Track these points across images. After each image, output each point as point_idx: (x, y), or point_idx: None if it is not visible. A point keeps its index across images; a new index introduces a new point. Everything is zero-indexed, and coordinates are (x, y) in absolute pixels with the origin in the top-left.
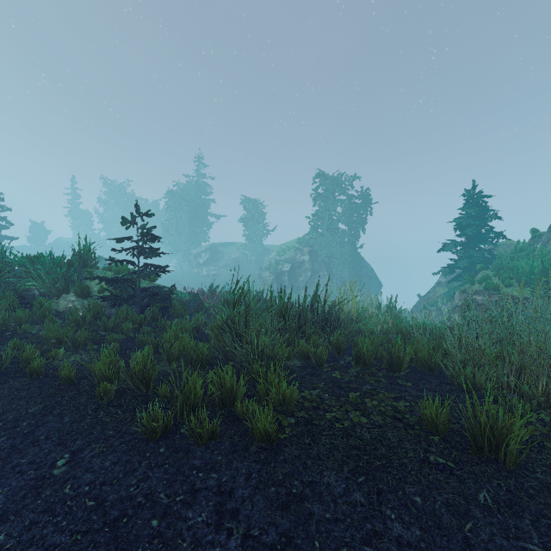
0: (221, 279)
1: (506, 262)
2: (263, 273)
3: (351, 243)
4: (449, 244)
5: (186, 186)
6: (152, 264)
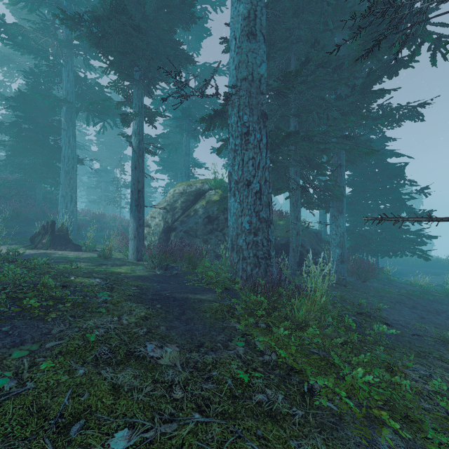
0: None
1: None
2: None
3: None
4: None
5: None
6: None
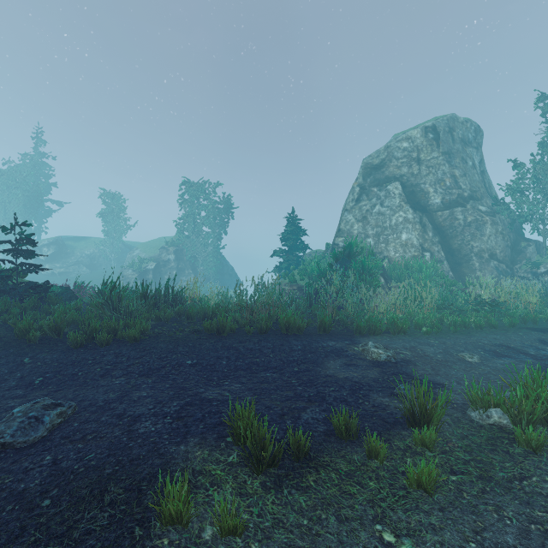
0: (71, 278)
1: (306, 264)
2: (125, 271)
3: (214, 245)
4: (278, 251)
5: (17, 164)
6: (29, 263)
